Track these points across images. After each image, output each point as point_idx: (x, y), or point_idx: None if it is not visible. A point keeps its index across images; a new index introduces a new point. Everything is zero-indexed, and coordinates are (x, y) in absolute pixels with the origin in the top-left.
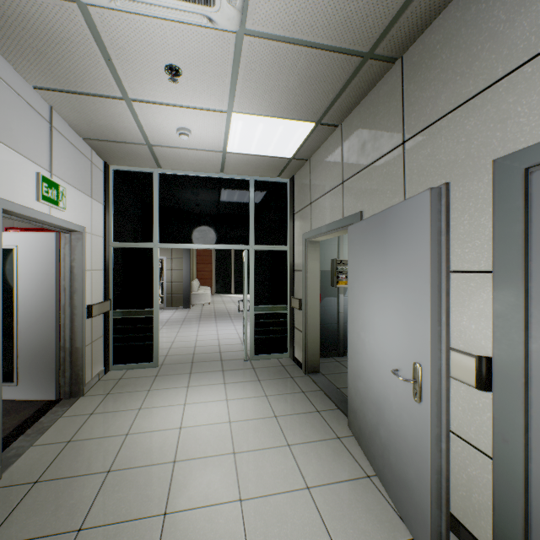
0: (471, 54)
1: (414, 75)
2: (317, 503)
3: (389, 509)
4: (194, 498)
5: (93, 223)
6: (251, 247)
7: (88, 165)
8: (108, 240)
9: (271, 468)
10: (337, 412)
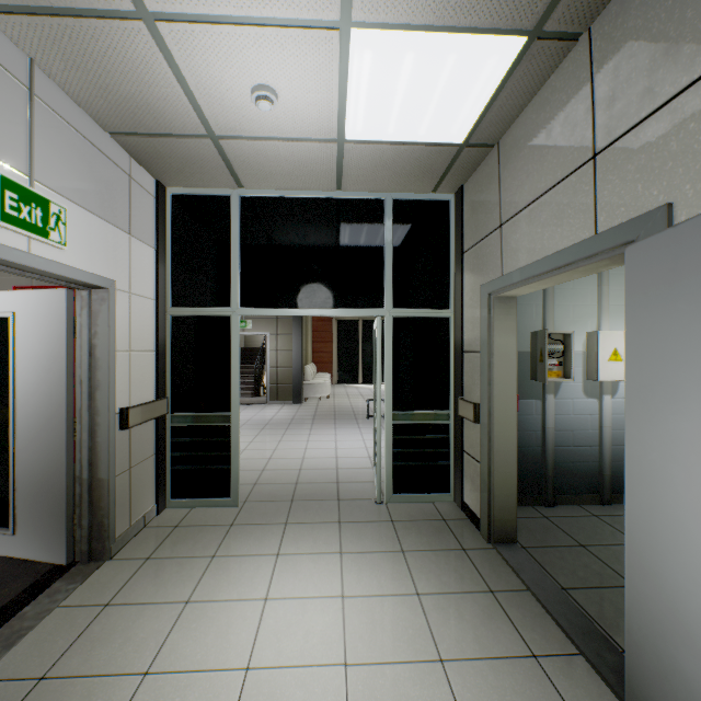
0: None
1: None
2: None
3: None
4: None
5: (132, 275)
6: (388, 312)
7: (121, 181)
8: (163, 305)
9: None
10: (579, 664)
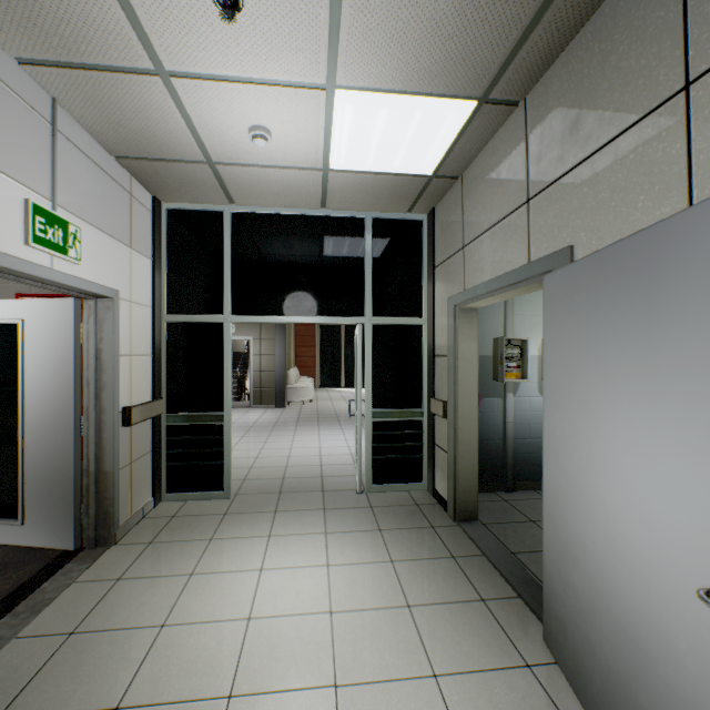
0: None
1: None
2: None
3: None
4: None
5: (133, 285)
6: (368, 320)
7: (124, 199)
8: (159, 312)
9: None
10: (517, 604)
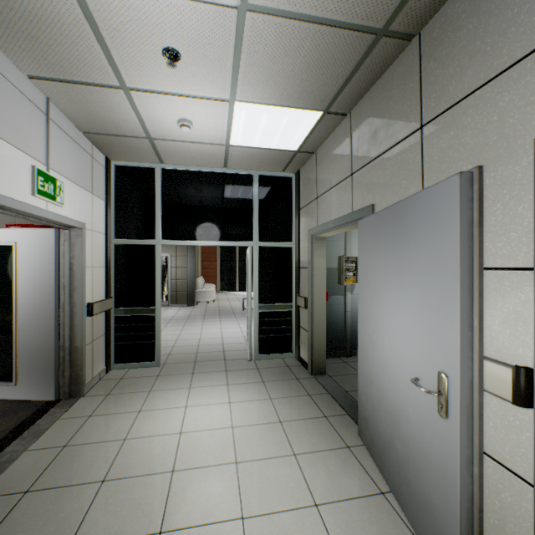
0: (505, 19)
1: (434, 51)
2: (327, 524)
3: (407, 533)
4: (192, 514)
5: (93, 219)
6: (255, 244)
7: (88, 160)
8: (110, 237)
9: (275, 481)
10: (345, 417)
